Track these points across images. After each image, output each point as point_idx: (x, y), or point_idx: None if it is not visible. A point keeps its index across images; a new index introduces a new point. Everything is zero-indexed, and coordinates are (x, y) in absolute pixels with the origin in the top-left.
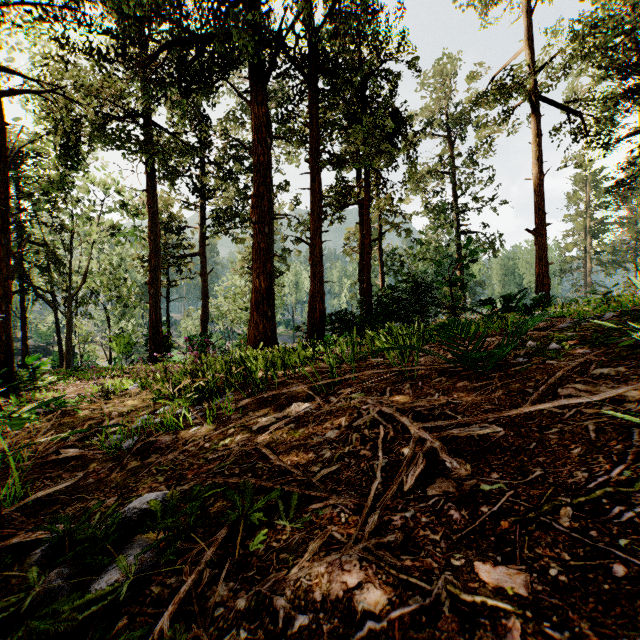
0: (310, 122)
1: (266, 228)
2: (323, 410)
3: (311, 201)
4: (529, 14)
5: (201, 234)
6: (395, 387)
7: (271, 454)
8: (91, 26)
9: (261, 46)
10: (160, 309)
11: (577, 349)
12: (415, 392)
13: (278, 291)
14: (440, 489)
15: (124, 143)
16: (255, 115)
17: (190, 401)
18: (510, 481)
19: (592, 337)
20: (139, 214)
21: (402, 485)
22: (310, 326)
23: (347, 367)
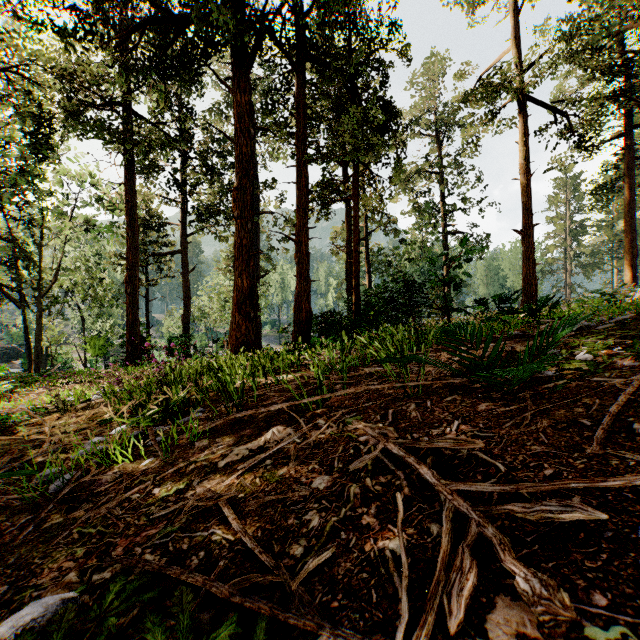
0: (296, 112)
1: (249, 223)
2: (309, 440)
3: (297, 196)
4: (517, 13)
5: (183, 231)
6: (397, 407)
7: (234, 519)
8: (56, 1)
9: (243, 27)
10: (137, 309)
11: (616, 360)
12: (424, 416)
13: (263, 291)
14: (510, 626)
15: (97, 132)
16: (237, 103)
17: (153, 418)
18: (635, 618)
19: (634, 346)
20: (116, 209)
21: (439, 607)
22: (296, 327)
23: (337, 378)
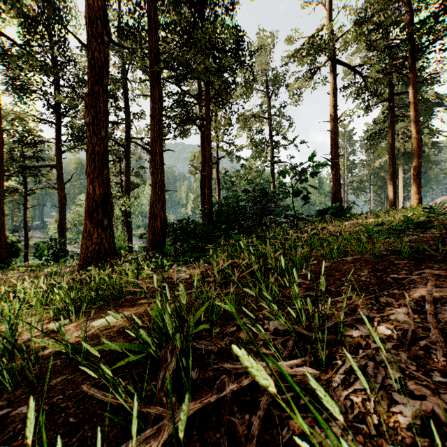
0: (151, 25)
1: (102, 131)
2: None
3: (152, 107)
4: None
5: (59, 148)
6: None
7: None
8: None
9: None
10: (3, 215)
11: None
12: None
13: (133, 201)
14: None
15: None
16: (88, 6)
17: None
18: None
19: None
20: None
21: None
22: (150, 235)
23: (165, 422)
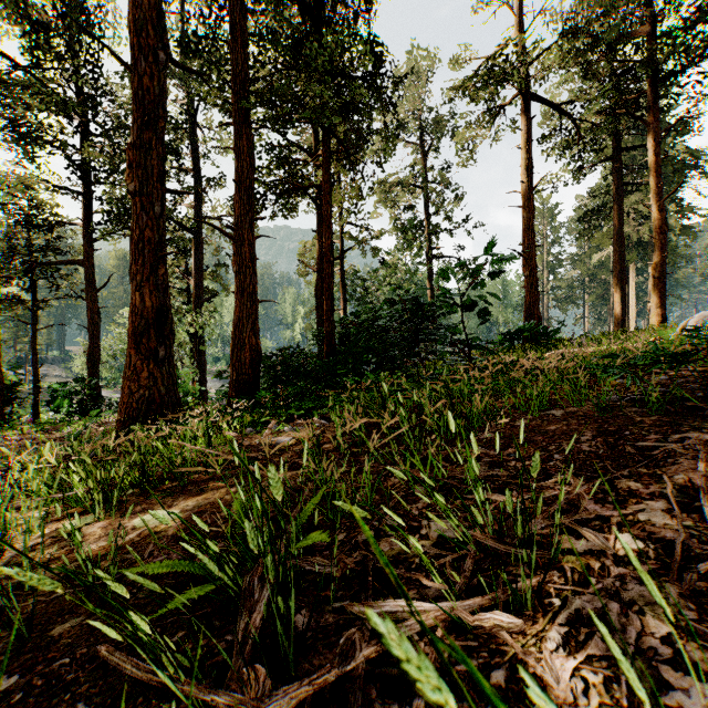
0: (235, 34)
1: (156, 205)
2: None
3: (237, 167)
4: None
5: (88, 233)
6: None
7: None
8: None
9: None
10: None
11: None
12: None
13: (208, 318)
14: None
15: None
16: (133, 4)
17: None
18: None
19: None
20: None
21: None
22: (234, 373)
23: None
